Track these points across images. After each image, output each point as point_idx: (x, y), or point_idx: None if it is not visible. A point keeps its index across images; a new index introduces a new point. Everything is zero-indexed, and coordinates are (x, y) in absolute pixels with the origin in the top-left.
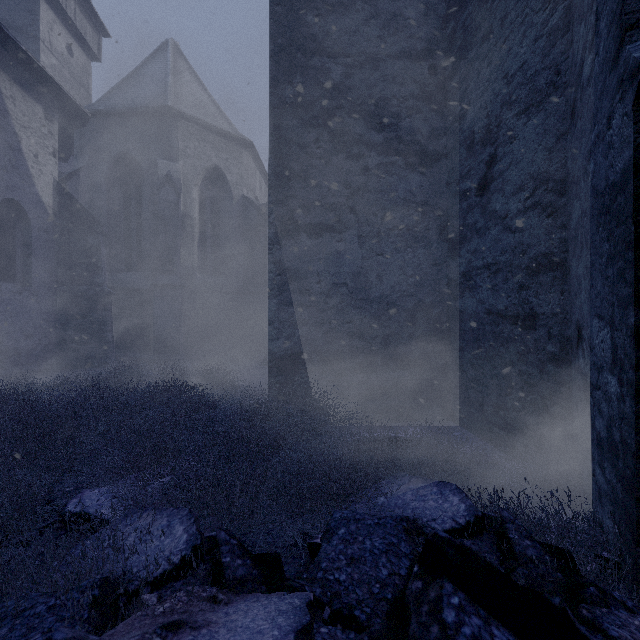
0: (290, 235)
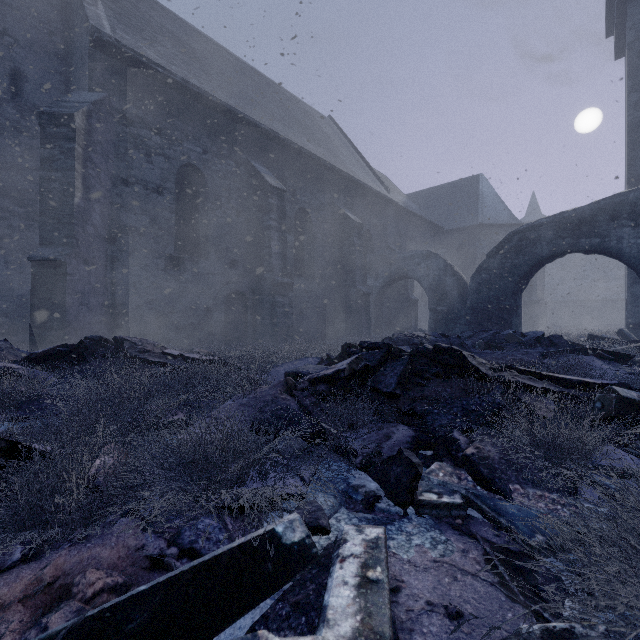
0: None
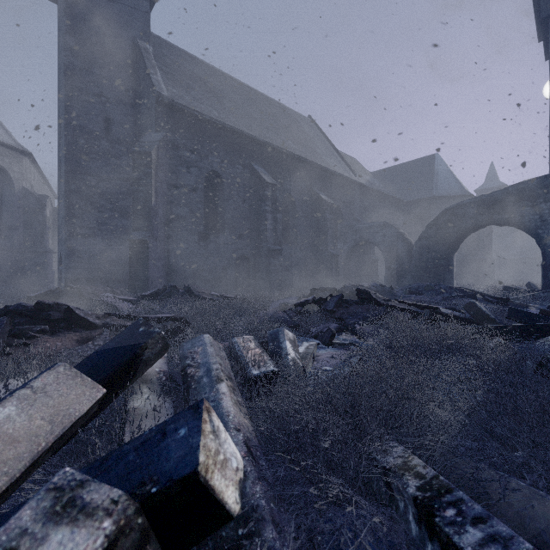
0: (74, 237)
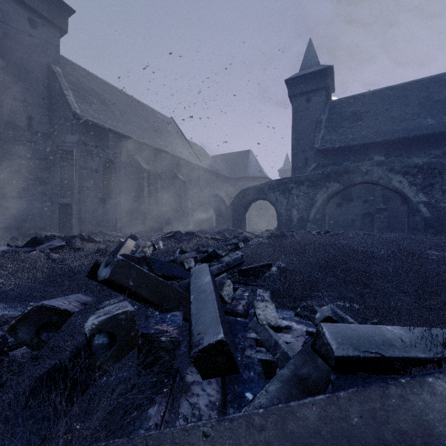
0: (5, 198)
